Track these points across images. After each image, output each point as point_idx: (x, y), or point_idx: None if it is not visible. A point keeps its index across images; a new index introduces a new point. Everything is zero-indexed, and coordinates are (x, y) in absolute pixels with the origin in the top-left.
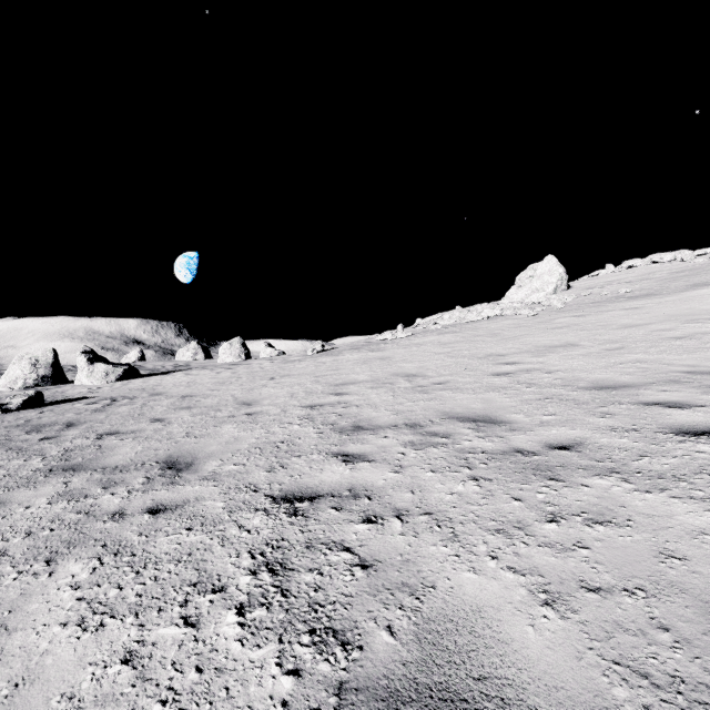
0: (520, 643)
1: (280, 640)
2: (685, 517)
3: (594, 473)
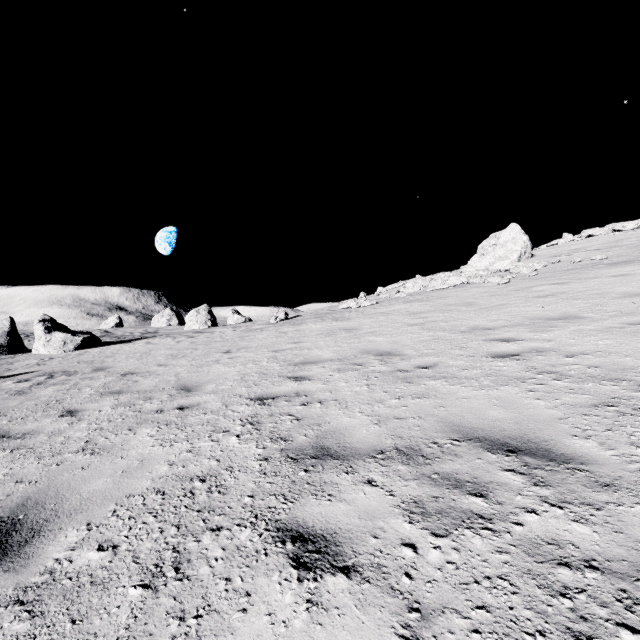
0: None
1: None
2: None
3: None
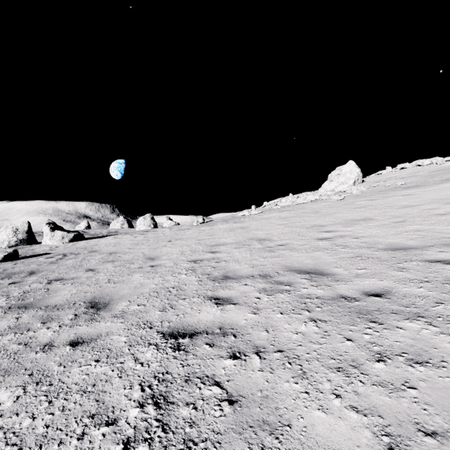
0: None
1: None
2: None
3: (404, 317)
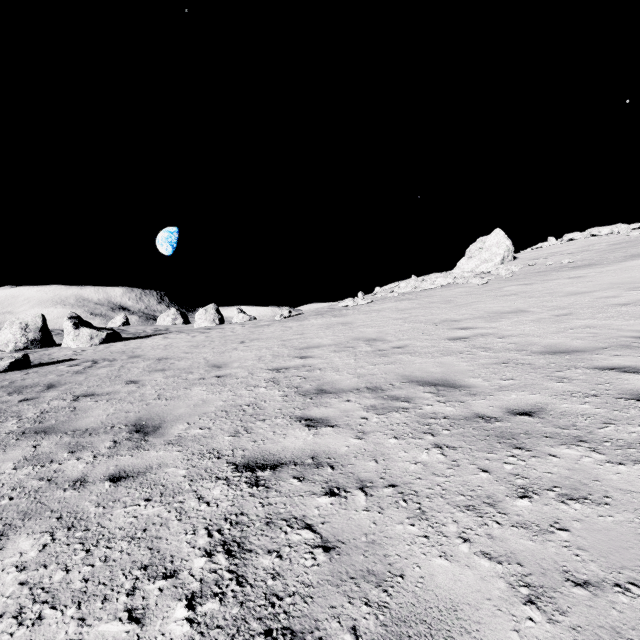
0: None
1: None
2: None
3: (560, 441)
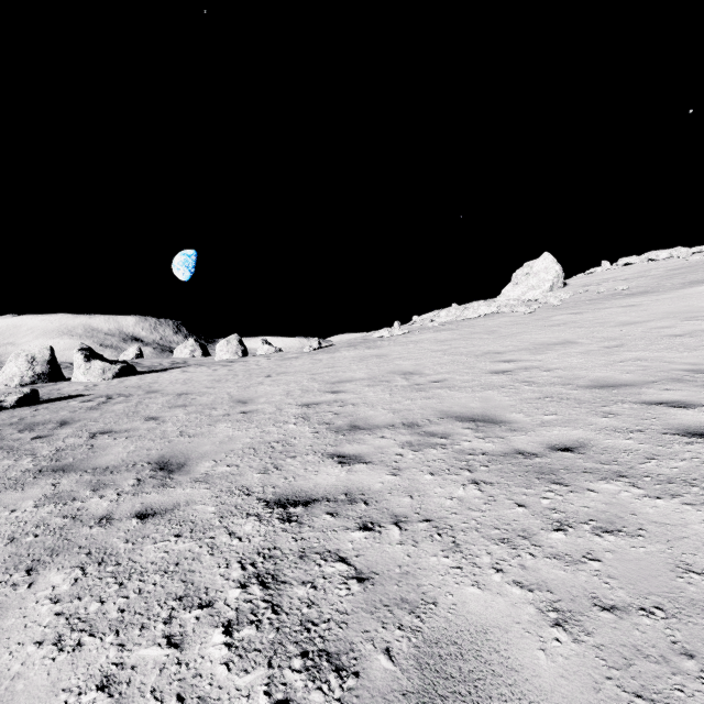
0: (531, 671)
1: (269, 664)
2: (700, 526)
3: (600, 476)
